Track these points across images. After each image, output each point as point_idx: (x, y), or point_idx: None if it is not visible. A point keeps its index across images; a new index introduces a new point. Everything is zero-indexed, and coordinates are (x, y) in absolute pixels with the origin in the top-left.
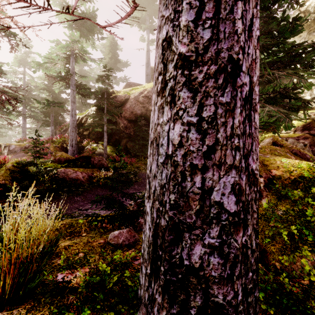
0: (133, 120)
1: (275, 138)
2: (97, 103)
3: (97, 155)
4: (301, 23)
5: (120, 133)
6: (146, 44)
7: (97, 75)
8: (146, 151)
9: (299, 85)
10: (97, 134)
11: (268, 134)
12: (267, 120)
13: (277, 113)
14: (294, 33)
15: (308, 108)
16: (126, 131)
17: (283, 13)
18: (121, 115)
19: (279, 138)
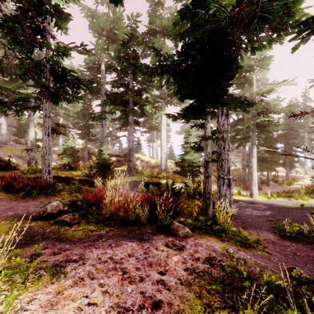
0: None
1: None
2: None
3: None
4: None
5: None
6: None
7: None
8: None
9: None
10: None
11: None
12: None
13: None
14: None
15: None
16: None
17: None
18: None
19: None
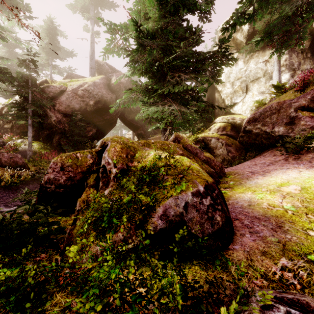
0: (69, 115)
1: (177, 134)
2: (18, 91)
3: (21, 152)
4: (198, 33)
5: (52, 127)
6: (91, 34)
7: (17, 58)
8: (83, 149)
9: (196, 88)
10: (23, 127)
11: (199, 134)
12: (166, 117)
13: (177, 111)
14: (195, 42)
15: (230, 113)
16: (59, 126)
17: (188, 22)
18: (54, 108)
19: (181, 135)
